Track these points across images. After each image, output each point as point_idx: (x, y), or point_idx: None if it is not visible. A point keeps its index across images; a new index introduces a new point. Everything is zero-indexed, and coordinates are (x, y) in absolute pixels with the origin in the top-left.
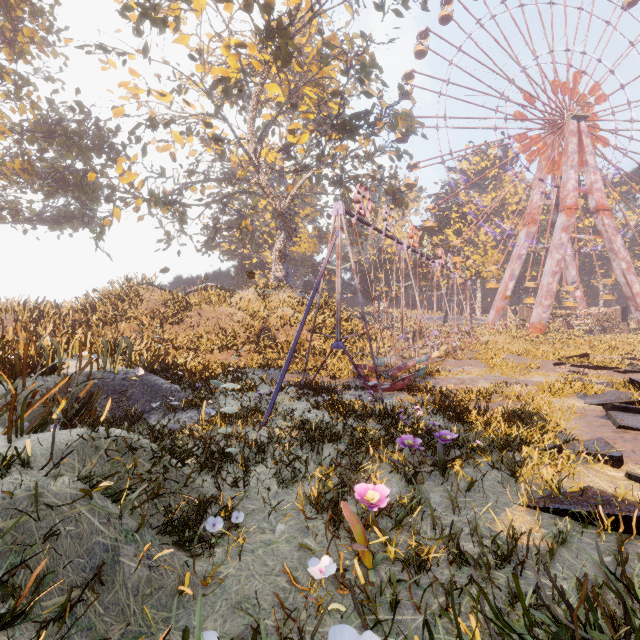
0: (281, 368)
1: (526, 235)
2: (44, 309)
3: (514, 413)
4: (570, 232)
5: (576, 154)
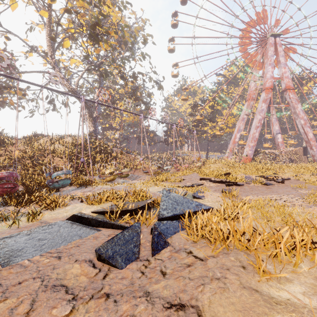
0: None
1: (247, 106)
2: None
3: None
4: (268, 103)
5: (273, 57)
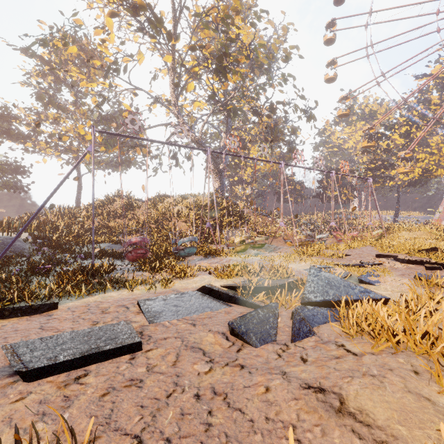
0: None
1: None
2: (65, 210)
3: (110, 280)
4: None
5: None
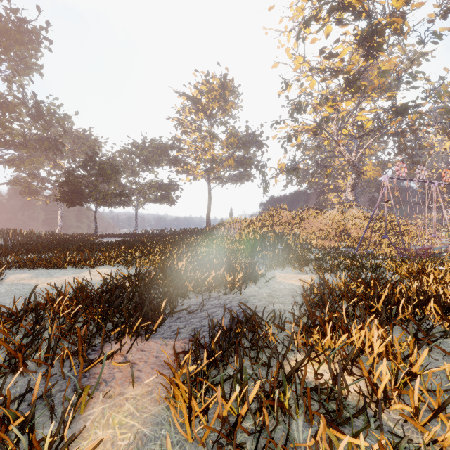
0: (355, 248)
1: None
2: (249, 221)
3: None
4: None
5: None
